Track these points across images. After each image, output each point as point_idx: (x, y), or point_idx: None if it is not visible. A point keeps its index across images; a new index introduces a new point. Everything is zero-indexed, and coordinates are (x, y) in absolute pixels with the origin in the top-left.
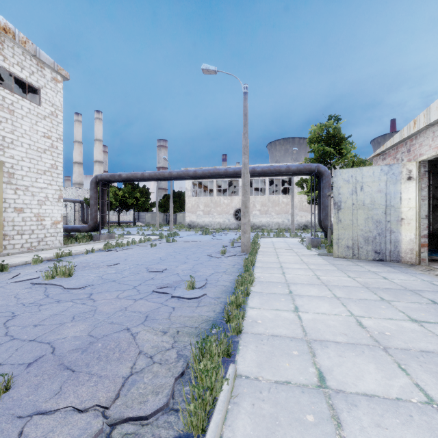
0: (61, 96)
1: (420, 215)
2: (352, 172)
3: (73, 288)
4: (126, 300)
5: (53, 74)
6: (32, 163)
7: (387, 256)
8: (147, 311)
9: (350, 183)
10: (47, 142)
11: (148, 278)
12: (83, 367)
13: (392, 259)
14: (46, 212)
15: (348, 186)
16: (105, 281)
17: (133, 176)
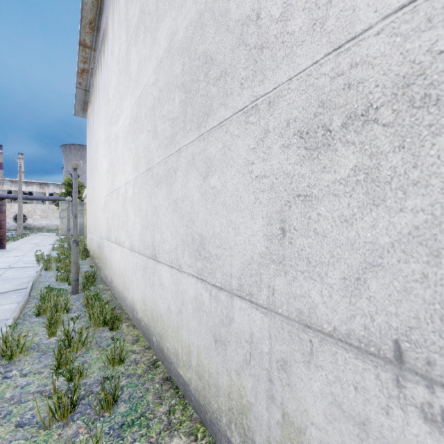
0: None
1: None
2: None
3: None
4: None
5: None
6: None
7: None
8: None
9: None
10: None
11: None
12: None
13: None
14: None
15: None
16: None
17: None
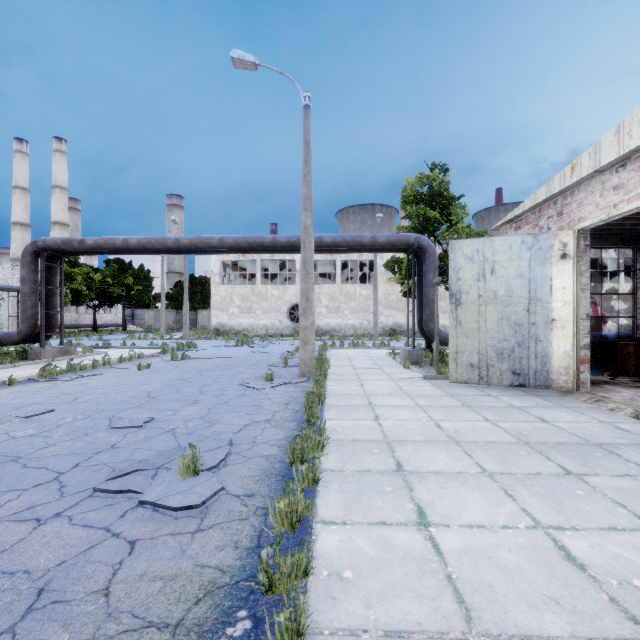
0: None
1: (579, 315)
2: (479, 244)
3: None
4: (10, 527)
5: None
6: None
7: (530, 379)
8: (52, 564)
9: (476, 261)
10: None
11: (103, 447)
12: None
13: (538, 383)
14: None
15: (472, 267)
16: None
17: (107, 244)
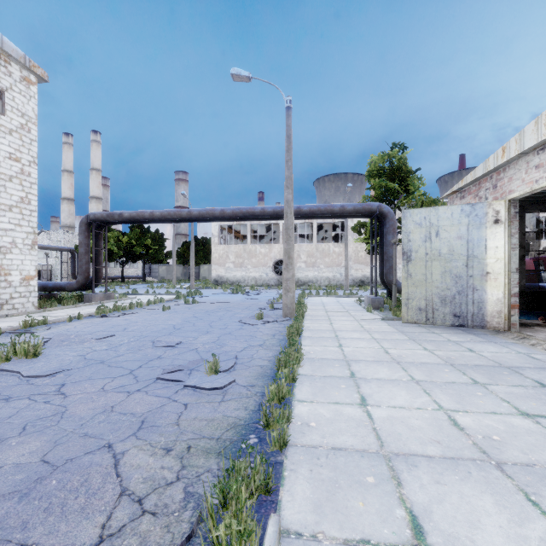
0: (35, 104)
1: (510, 269)
2: (426, 212)
3: (36, 376)
4: (114, 394)
5: (23, 73)
6: None
7: (468, 320)
8: (145, 411)
9: (423, 226)
10: (14, 166)
11: (153, 357)
12: (16, 531)
13: (475, 324)
14: (12, 263)
15: (420, 231)
16: (89, 363)
17: (138, 216)
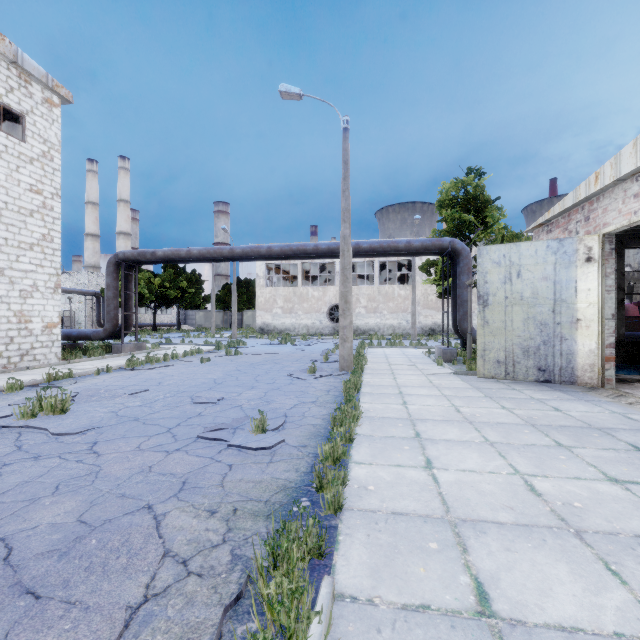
0: (59, 129)
1: (604, 315)
2: (505, 249)
3: (66, 433)
4: (152, 454)
5: (45, 94)
6: (10, 231)
7: (555, 375)
8: (186, 472)
9: (502, 266)
10: (36, 200)
11: (193, 415)
12: (58, 589)
13: (563, 379)
14: (33, 309)
15: (499, 271)
16: (122, 420)
17: (174, 255)
